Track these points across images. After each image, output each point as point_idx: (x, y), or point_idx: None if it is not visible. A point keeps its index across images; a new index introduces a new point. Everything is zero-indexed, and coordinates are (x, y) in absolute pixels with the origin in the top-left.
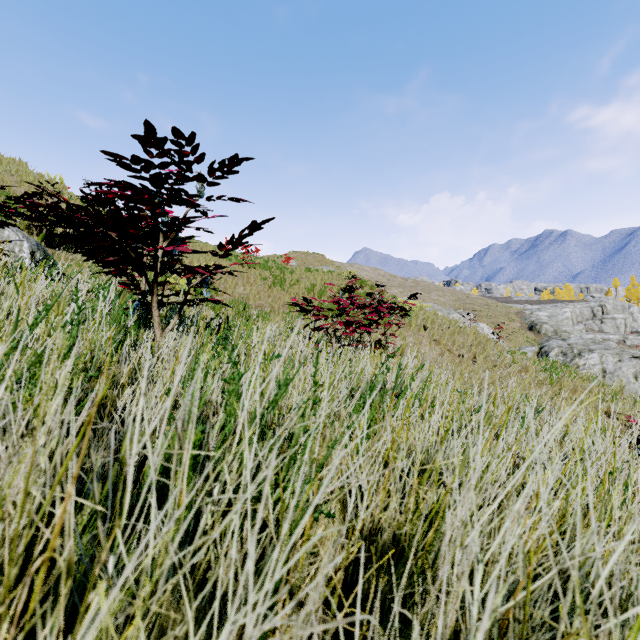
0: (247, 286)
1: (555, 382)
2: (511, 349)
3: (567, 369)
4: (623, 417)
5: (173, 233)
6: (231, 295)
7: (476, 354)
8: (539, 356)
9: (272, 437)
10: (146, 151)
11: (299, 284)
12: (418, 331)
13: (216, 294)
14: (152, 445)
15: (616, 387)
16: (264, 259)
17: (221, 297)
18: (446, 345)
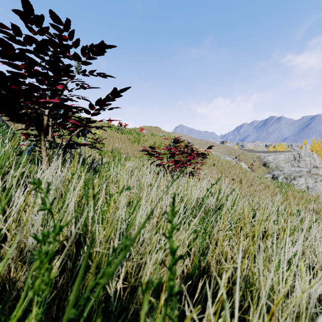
0: (120, 143)
1: (284, 193)
2: (259, 176)
3: (288, 186)
4: (321, 212)
5: (57, 96)
6: (111, 147)
7: (241, 178)
8: (273, 179)
9: (121, 263)
10: (28, 27)
11: (147, 142)
12: (210, 166)
13: (103, 147)
14: (3, 277)
15: (315, 196)
16: (129, 129)
17: (106, 148)
18: (225, 174)
